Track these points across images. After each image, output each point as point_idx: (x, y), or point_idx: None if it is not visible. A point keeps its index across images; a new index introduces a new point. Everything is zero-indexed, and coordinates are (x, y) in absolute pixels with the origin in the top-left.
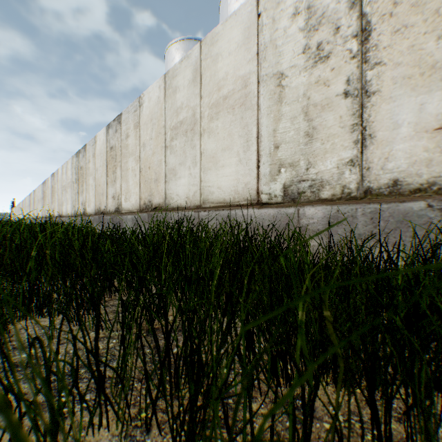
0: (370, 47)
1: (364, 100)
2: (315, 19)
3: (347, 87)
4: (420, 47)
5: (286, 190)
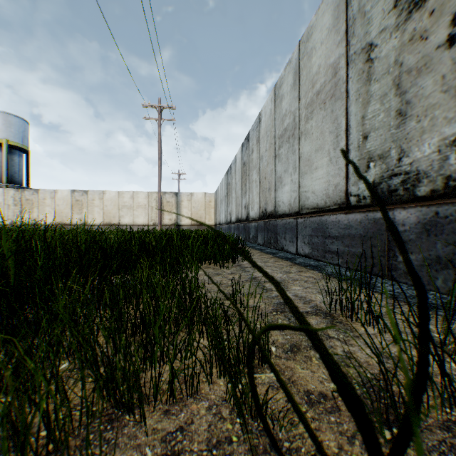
0: (23, 207)
1: (23, 213)
2: (16, 200)
3: (21, 211)
4: (28, 210)
5: (11, 223)
